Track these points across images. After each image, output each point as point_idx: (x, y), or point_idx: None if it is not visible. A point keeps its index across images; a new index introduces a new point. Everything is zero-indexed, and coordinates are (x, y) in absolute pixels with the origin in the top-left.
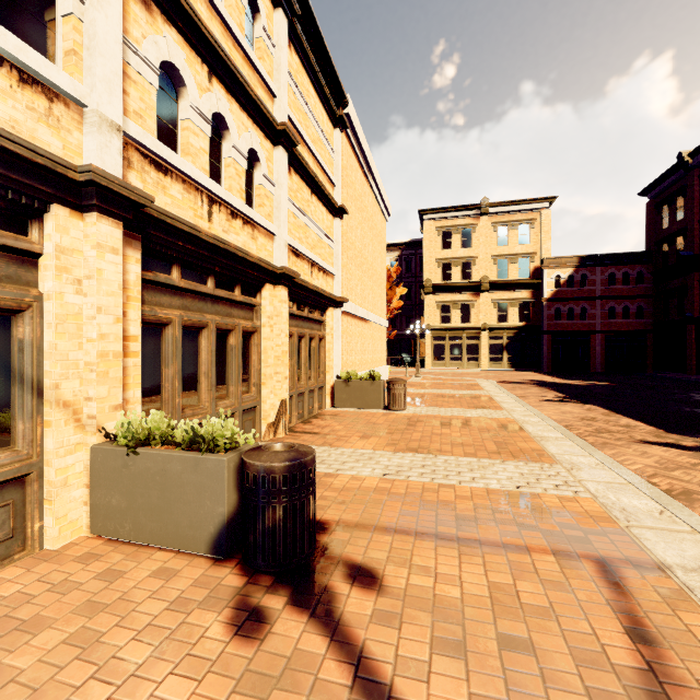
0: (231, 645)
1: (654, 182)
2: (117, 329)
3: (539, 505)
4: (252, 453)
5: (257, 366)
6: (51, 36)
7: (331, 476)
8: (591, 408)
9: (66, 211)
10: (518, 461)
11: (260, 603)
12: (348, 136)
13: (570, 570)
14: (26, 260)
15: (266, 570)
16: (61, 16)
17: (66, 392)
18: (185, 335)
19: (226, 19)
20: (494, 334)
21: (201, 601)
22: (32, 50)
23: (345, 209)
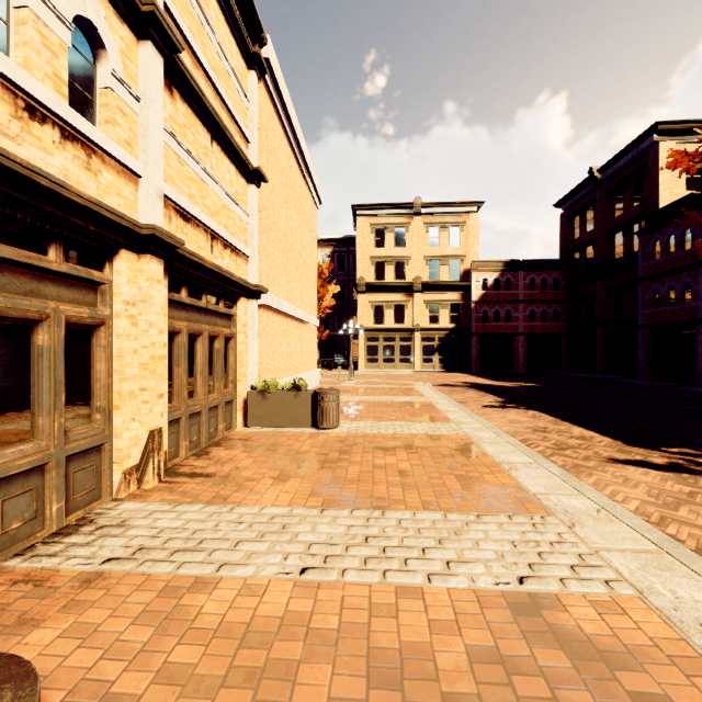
0: None
1: (568, 194)
2: None
3: (571, 630)
4: None
5: (105, 380)
6: None
7: (206, 584)
8: (535, 415)
9: None
10: (497, 511)
11: None
12: (268, 89)
13: None
14: None
15: None
16: None
17: None
18: None
19: None
20: (427, 335)
21: None
22: None
23: (262, 173)
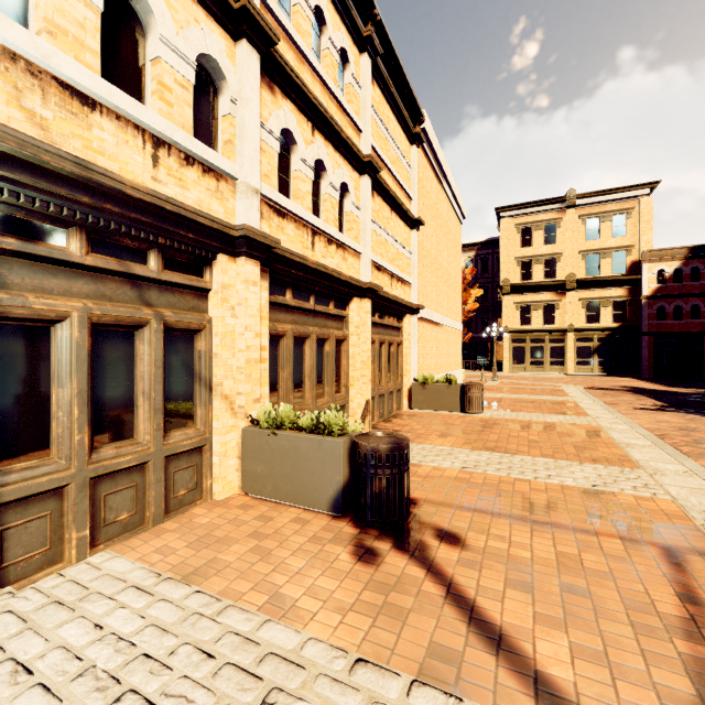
0: (356, 566)
1: None
2: (256, 342)
3: (613, 502)
4: (361, 437)
5: (346, 370)
6: (216, 132)
7: (415, 466)
8: (694, 418)
9: (226, 258)
10: (598, 464)
11: (372, 545)
12: (424, 149)
13: (634, 551)
14: (202, 295)
15: (374, 524)
16: (222, 117)
17: (226, 388)
18: (294, 344)
19: (325, 79)
20: (583, 336)
21: (329, 540)
22: (210, 150)
23: (421, 221)
